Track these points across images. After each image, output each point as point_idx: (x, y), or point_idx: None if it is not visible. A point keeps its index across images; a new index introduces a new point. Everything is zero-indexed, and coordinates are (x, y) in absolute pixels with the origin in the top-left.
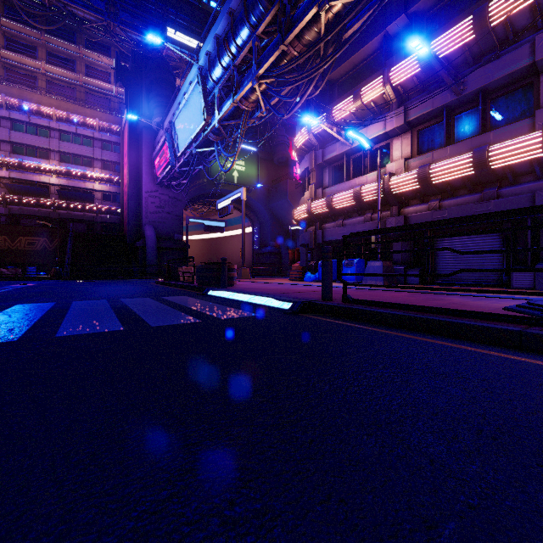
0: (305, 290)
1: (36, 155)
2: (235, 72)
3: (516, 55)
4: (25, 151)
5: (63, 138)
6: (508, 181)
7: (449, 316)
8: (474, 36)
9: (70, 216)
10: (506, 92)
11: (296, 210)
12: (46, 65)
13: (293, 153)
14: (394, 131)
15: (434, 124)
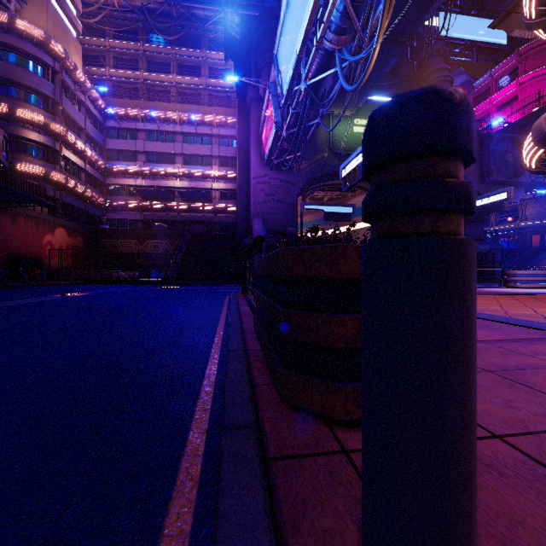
0: None
1: (164, 161)
2: None
3: None
4: (156, 159)
5: (186, 141)
6: None
7: None
8: None
9: (191, 218)
10: None
11: None
12: (176, 77)
13: None
14: None
15: None
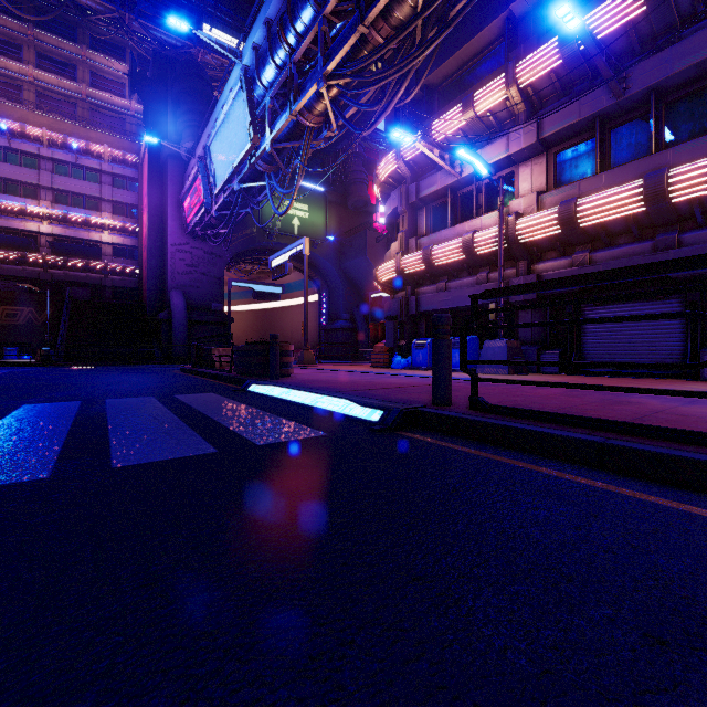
0: (397, 384)
1: (19, 193)
2: (293, 71)
3: None
4: (4, 187)
5: (57, 171)
6: (694, 223)
7: (702, 446)
8: (645, 9)
9: (68, 278)
10: (690, 91)
11: (380, 269)
12: (34, 71)
13: (376, 189)
14: (521, 153)
15: (580, 142)
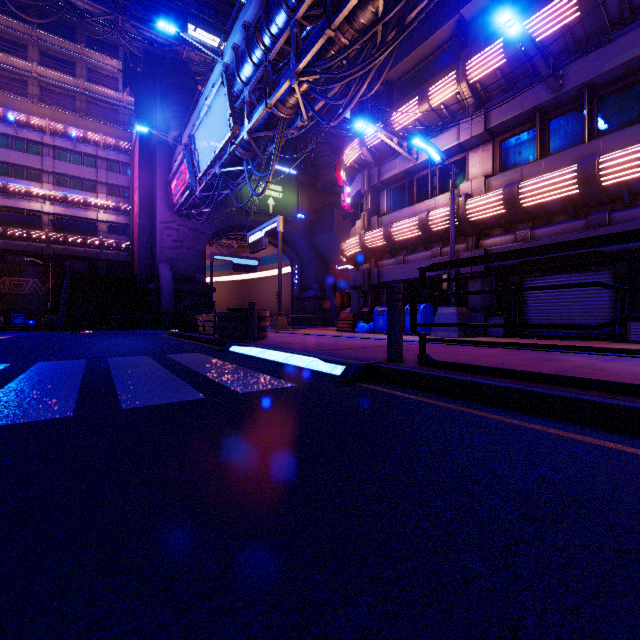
0: (359, 345)
1: (24, 177)
2: (269, 69)
3: (635, 37)
4: (11, 172)
5: (59, 157)
6: (623, 203)
7: (602, 392)
8: (578, 15)
9: (68, 252)
10: (619, 87)
11: (345, 244)
12: (38, 67)
13: (342, 172)
14: (470, 141)
15: (523, 131)
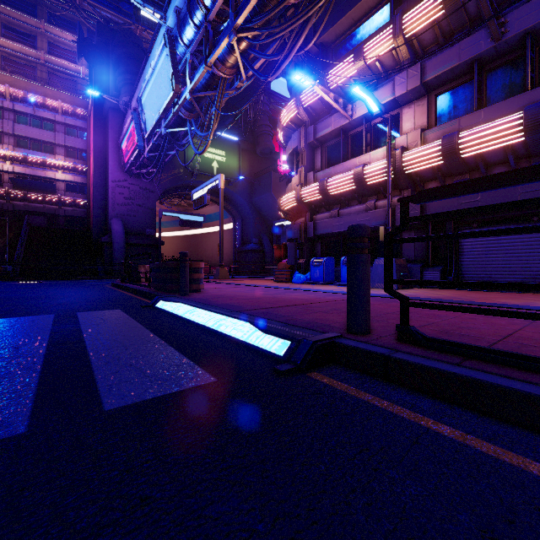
0: (300, 300)
1: None
2: (209, 28)
3: None
4: None
5: (19, 120)
6: None
7: None
8: None
9: (28, 208)
10: None
11: (282, 199)
12: (0, 39)
13: (279, 133)
14: (405, 95)
15: (458, 85)
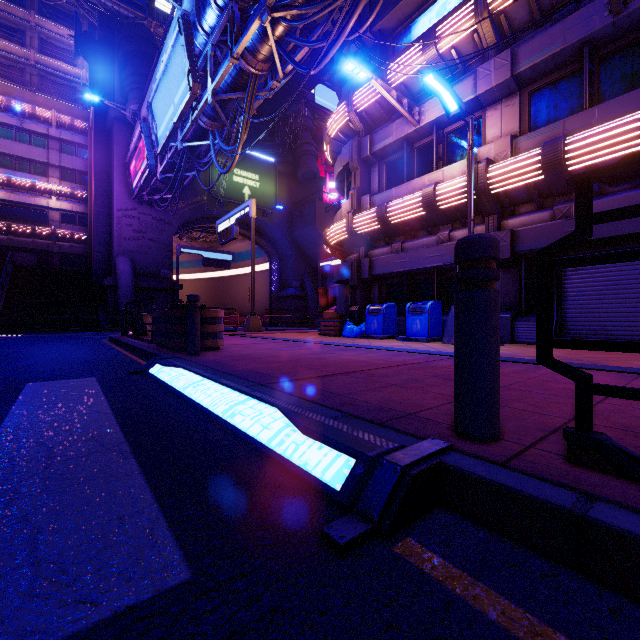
0: (357, 363)
1: None
2: (235, 9)
3: None
4: None
5: (1, 134)
6: None
7: None
8: None
9: (13, 243)
10: None
11: (330, 230)
12: None
13: (325, 147)
14: (490, 93)
15: (561, 78)
